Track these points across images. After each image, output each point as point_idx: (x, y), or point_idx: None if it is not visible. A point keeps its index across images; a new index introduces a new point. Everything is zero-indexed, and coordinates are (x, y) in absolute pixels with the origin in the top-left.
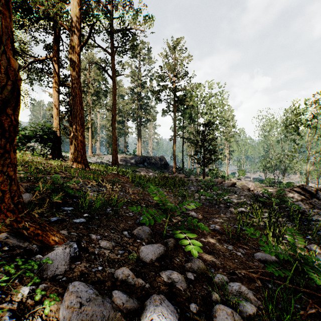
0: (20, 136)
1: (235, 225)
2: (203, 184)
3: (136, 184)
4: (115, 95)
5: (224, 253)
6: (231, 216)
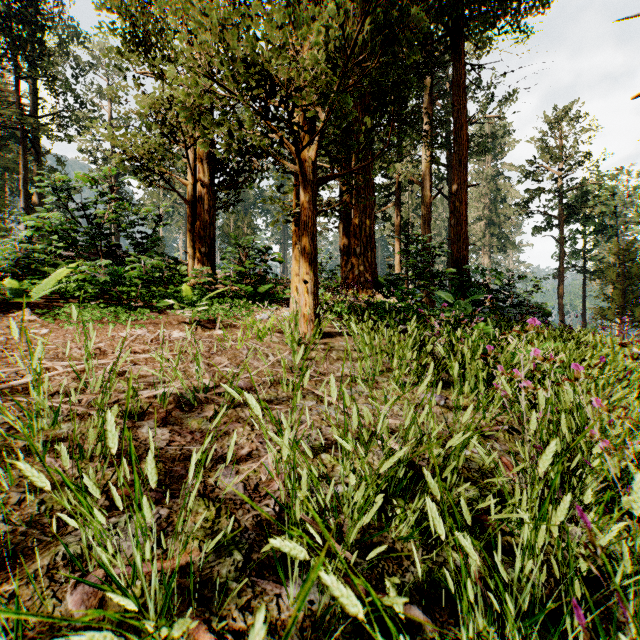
0: None
1: None
2: None
3: None
4: None
5: None
6: None
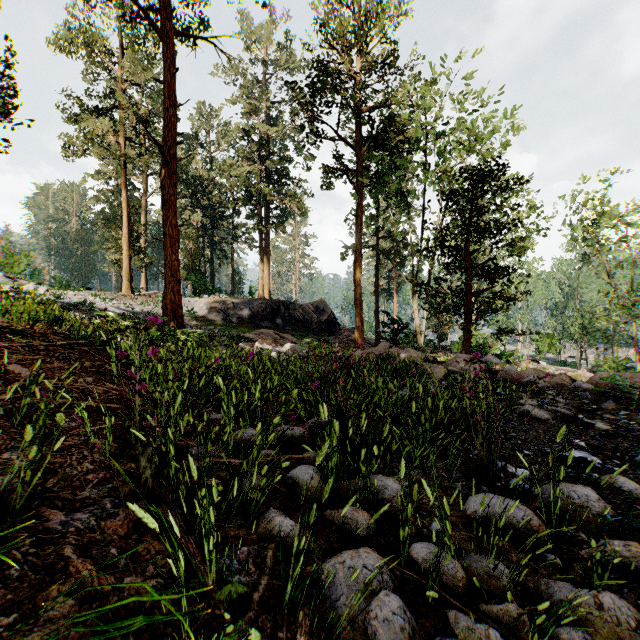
0: None
1: None
2: None
3: None
4: (170, 92)
5: None
6: None
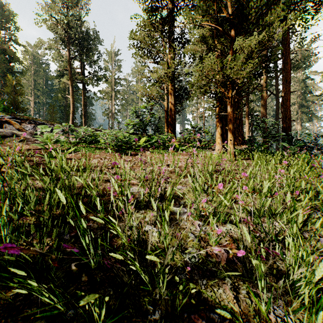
0: None
1: None
2: None
3: None
4: (278, 107)
5: None
6: None
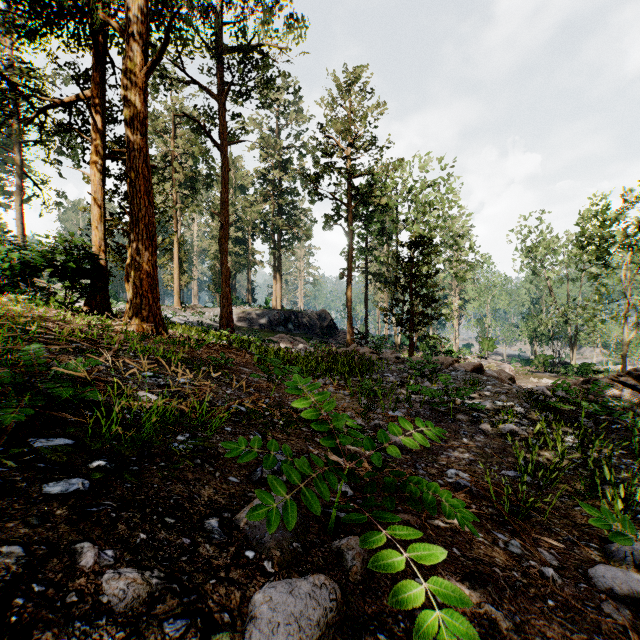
0: (14, 263)
1: (504, 469)
2: (414, 369)
3: (264, 369)
4: (226, 183)
5: (509, 571)
6: (488, 444)
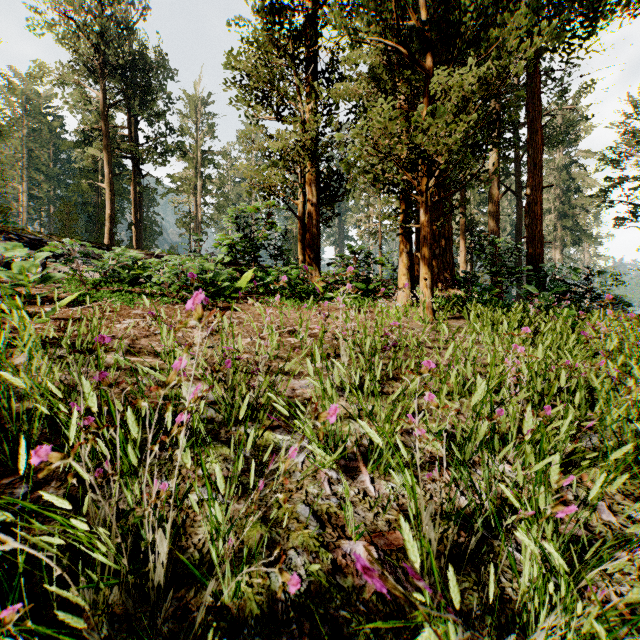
0: None
1: None
2: None
3: None
4: (520, 217)
5: None
6: None
